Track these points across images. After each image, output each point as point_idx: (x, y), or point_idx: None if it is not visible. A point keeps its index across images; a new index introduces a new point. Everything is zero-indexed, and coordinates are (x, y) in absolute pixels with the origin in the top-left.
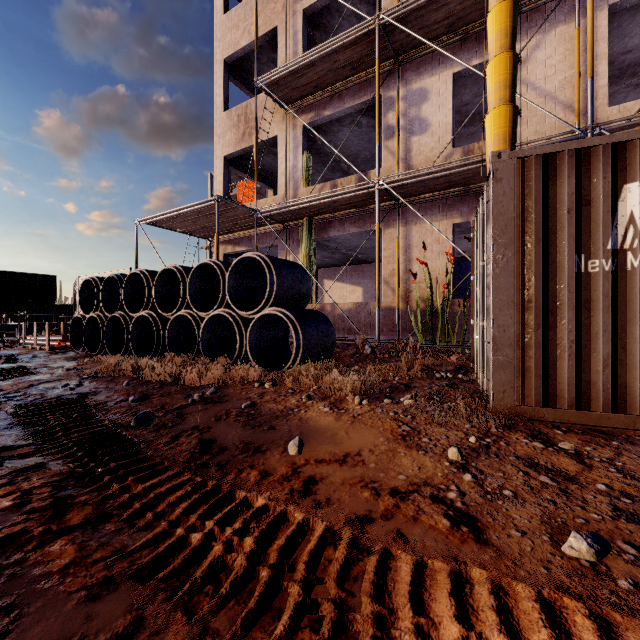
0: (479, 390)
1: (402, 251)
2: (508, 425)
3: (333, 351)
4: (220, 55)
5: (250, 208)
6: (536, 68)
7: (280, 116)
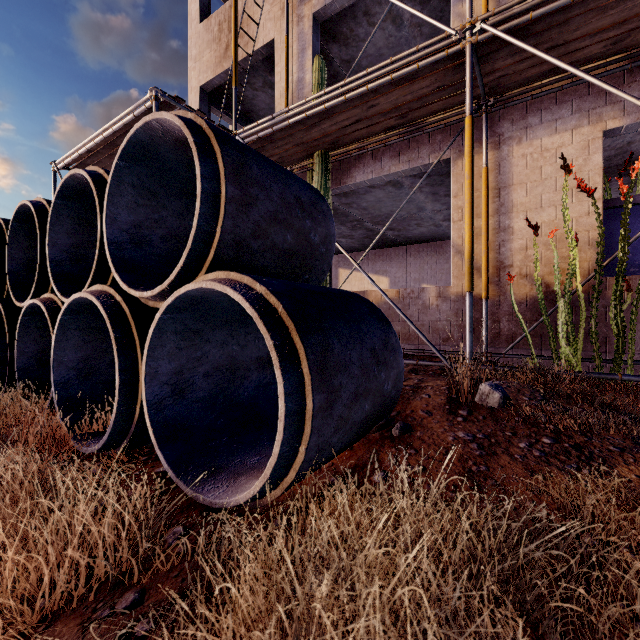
0: None
1: (491, 194)
2: None
3: (396, 400)
4: None
5: (223, 128)
6: None
7: (278, 8)
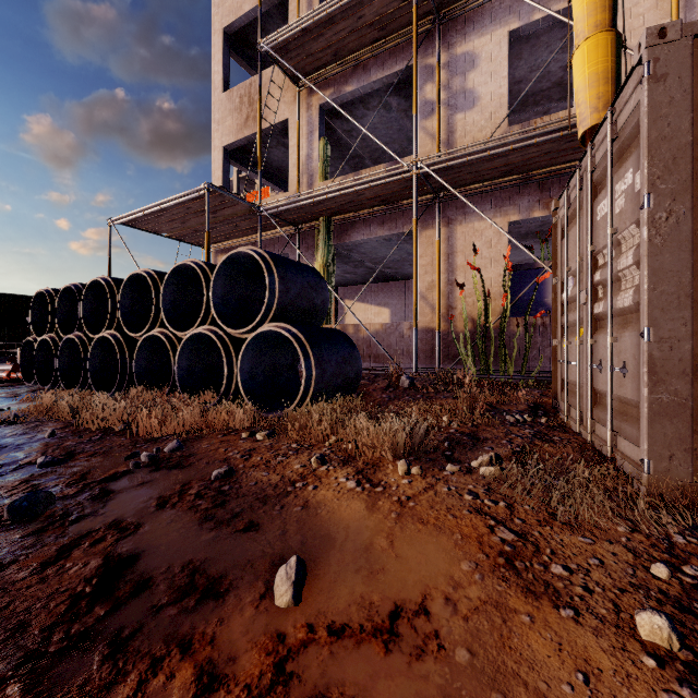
0: (587, 444)
1: (443, 258)
2: (695, 525)
3: (358, 384)
4: (219, 24)
5: (252, 203)
6: (618, 19)
7: (291, 95)
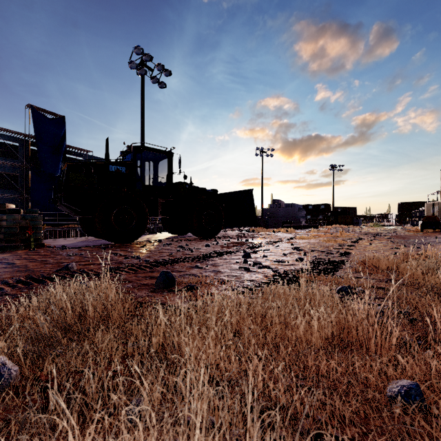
0: None
1: None
2: None
3: None
4: None
5: None
6: None
7: None
